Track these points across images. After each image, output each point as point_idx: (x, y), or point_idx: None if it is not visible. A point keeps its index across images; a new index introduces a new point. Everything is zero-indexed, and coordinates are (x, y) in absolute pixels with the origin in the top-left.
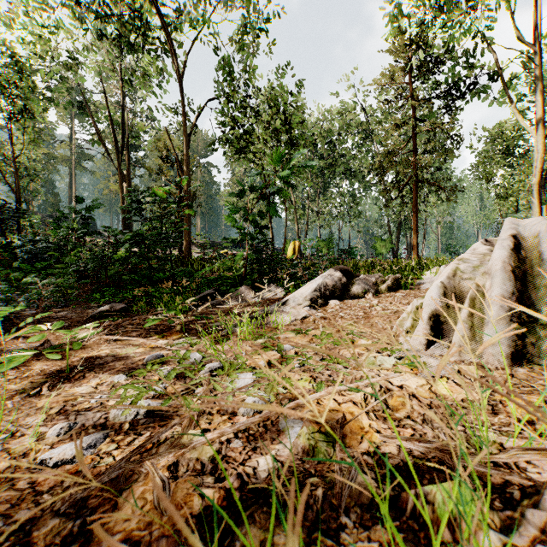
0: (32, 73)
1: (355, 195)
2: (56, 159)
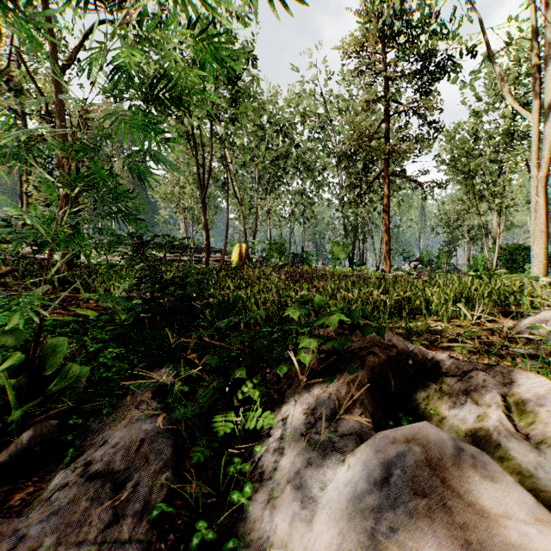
0: None
1: (307, 195)
2: None
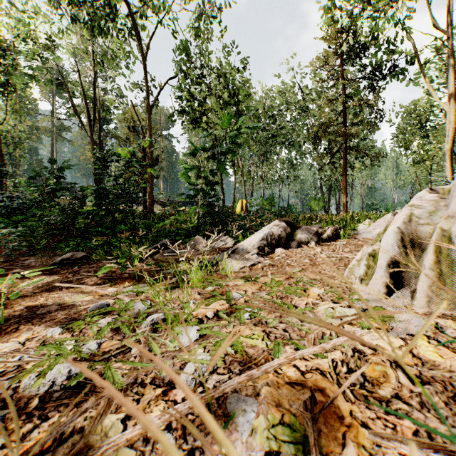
0: (16, 53)
1: (292, 162)
2: (40, 130)
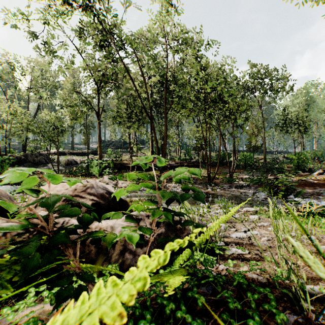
0: None
1: None
2: None
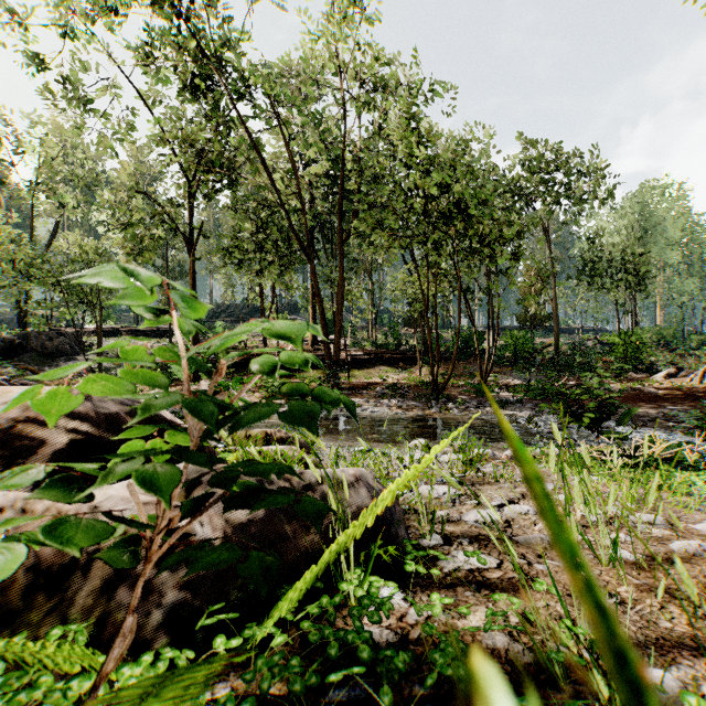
0: None
1: None
2: None
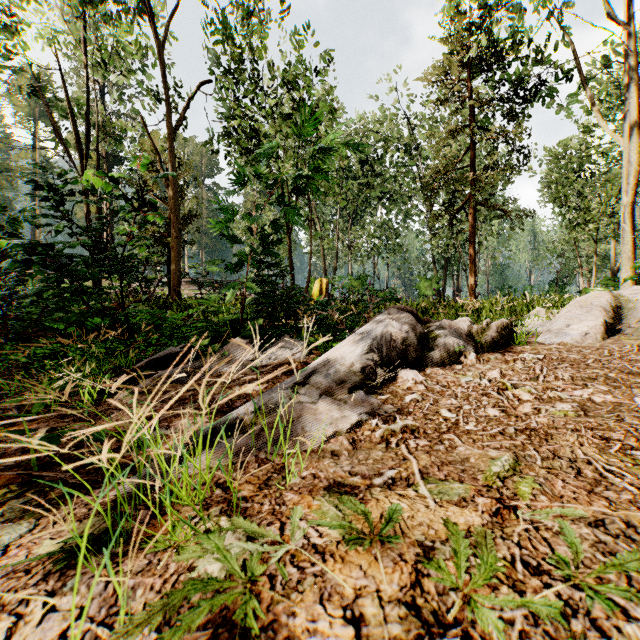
0: None
1: (393, 226)
2: (13, 172)
